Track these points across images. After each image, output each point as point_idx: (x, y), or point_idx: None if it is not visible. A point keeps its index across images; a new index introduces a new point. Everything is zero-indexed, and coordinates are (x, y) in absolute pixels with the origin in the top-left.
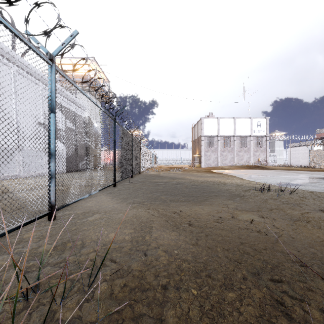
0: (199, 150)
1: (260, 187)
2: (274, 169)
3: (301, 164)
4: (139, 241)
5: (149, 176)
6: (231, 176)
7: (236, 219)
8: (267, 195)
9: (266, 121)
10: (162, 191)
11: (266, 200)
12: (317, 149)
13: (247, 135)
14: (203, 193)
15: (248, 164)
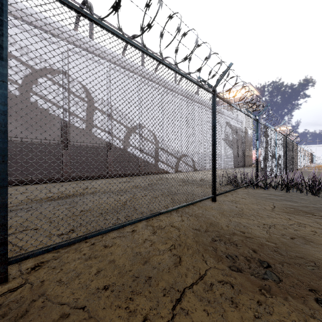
0: None
1: None
2: None
3: None
4: None
5: (308, 172)
6: None
7: None
8: None
9: None
10: None
11: None
12: None
13: None
14: None
15: None
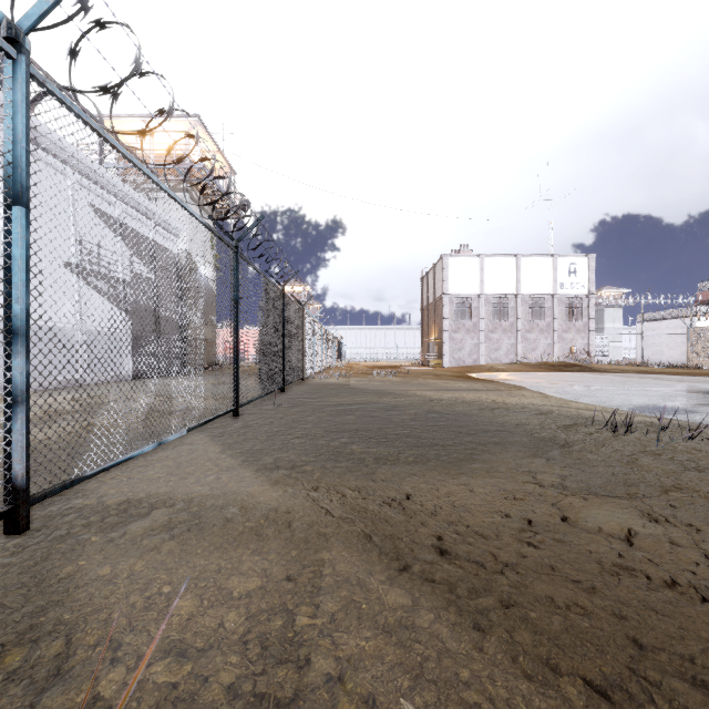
0: (437, 327)
1: (605, 419)
2: (609, 372)
3: (668, 359)
4: (273, 642)
5: (324, 388)
6: (516, 389)
7: (580, 531)
8: (627, 442)
9: (588, 263)
10: (354, 430)
11: (634, 458)
12: (704, 325)
13: (547, 295)
14: (460, 436)
15: (550, 360)
